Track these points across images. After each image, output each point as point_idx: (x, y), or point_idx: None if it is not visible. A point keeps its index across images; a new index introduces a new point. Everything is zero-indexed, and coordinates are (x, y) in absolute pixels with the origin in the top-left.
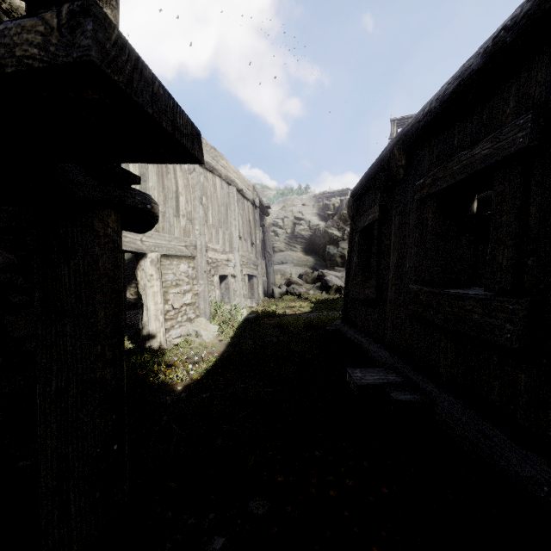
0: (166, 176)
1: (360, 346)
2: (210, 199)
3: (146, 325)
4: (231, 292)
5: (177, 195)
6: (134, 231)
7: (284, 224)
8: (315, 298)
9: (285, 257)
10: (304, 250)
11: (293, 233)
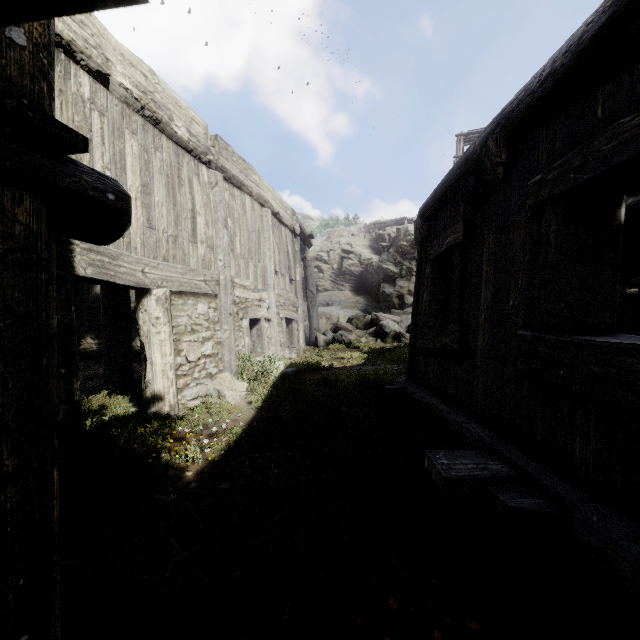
0: (179, 189)
1: (436, 413)
2: (238, 222)
3: (151, 384)
4: (264, 340)
5: (194, 215)
6: (86, 238)
7: (330, 258)
8: (368, 347)
9: (331, 298)
10: (353, 290)
11: (340, 269)
